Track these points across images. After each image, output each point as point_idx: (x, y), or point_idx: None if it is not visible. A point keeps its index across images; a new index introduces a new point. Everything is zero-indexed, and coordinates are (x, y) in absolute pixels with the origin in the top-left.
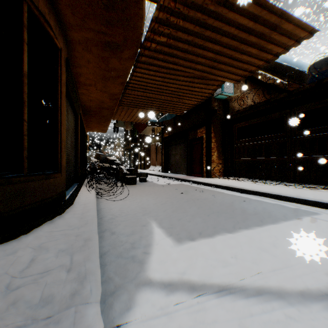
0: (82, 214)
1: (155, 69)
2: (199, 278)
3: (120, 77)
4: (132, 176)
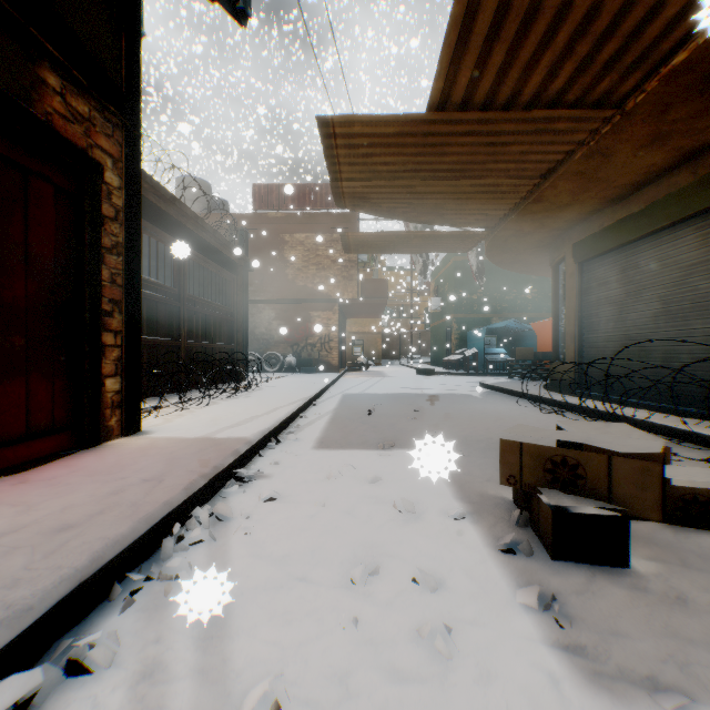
0: (531, 390)
1: (474, 220)
2: (465, 391)
3: (533, 212)
4: (591, 427)
